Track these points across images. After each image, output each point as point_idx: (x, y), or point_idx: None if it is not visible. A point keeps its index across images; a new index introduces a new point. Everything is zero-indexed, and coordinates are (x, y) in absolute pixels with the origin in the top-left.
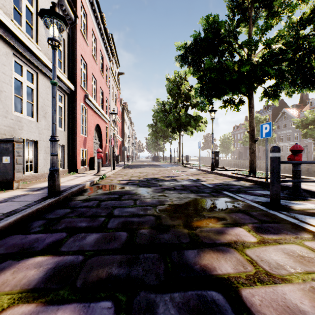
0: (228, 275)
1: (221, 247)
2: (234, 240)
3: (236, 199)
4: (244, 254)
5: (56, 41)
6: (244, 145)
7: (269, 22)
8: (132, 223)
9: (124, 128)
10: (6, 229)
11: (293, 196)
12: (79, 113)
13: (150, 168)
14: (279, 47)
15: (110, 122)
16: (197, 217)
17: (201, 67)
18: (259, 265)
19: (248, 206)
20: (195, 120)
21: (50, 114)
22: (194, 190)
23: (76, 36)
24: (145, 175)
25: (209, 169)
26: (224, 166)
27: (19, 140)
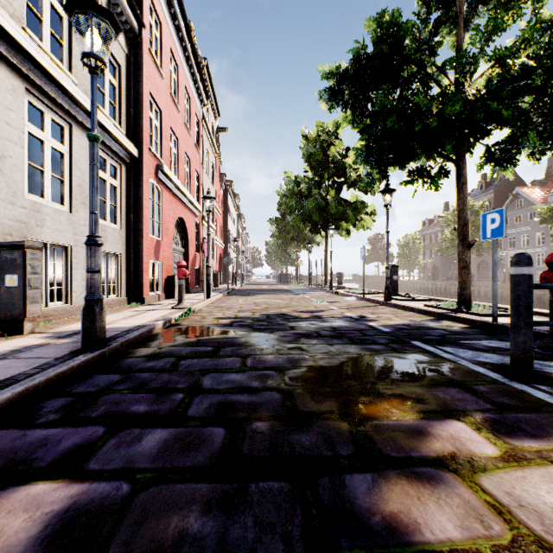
0: (449, 547)
1: (424, 468)
2: (450, 451)
3: (439, 357)
4: (477, 487)
5: (98, 58)
6: (443, 254)
7: (502, 17)
8: (236, 406)
9: (227, 224)
10: None
11: (552, 352)
12: (148, 198)
13: (273, 295)
14: (520, 63)
15: (202, 214)
16: (366, 396)
17: (367, 109)
18: (517, 519)
19: (466, 372)
20: (354, 210)
21: None
22: (356, 337)
23: (141, 60)
24: (265, 308)
25: (381, 297)
26: (406, 291)
27: (35, 244)
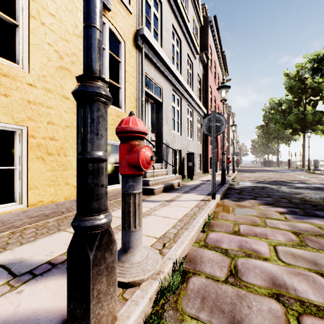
0: None
1: None
2: None
3: None
4: None
5: (225, 100)
6: None
7: None
8: (285, 198)
9: (229, 132)
10: (223, 192)
11: None
12: None
13: (266, 172)
14: None
15: None
16: None
17: None
18: None
19: None
20: None
21: (196, 134)
22: None
23: (207, 73)
24: (269, 178)
25: None
26: None
27: (194, 153)
